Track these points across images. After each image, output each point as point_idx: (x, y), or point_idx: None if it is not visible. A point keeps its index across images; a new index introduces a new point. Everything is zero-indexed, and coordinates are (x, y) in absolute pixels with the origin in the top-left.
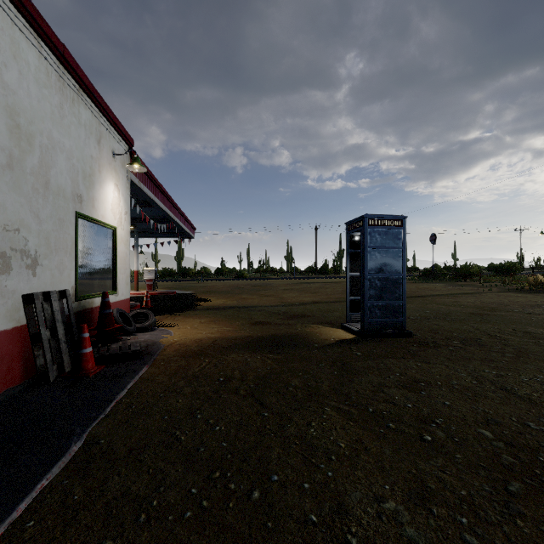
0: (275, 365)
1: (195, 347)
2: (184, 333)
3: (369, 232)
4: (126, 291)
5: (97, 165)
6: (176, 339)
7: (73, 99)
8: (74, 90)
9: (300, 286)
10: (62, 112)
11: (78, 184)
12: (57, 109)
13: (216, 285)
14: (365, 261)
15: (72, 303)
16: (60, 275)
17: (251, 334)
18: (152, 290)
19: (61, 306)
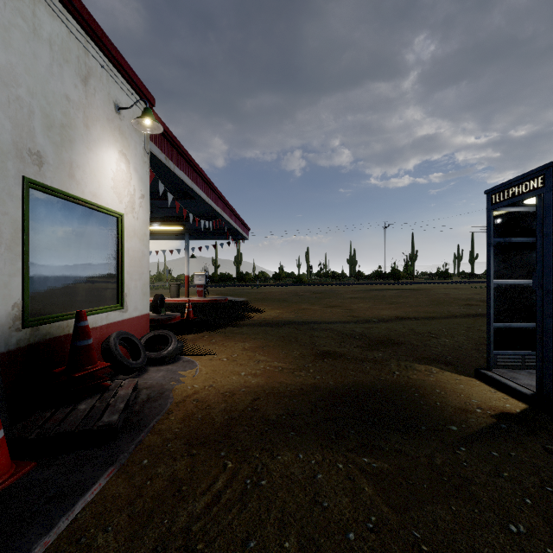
0: (386, 510)
1: (220, 412)
2: (213, 371)
3: None
4: (142, 305)
5: (80, 114)
6: (196, 386)
7: None
8: None
9: (371, 294)
10: None
11: (32, 134)
12: None
13: (272, 291)
14: None
15: (15, 331)
16: None
17: (316, 381)
18: (203, 296)
19: None
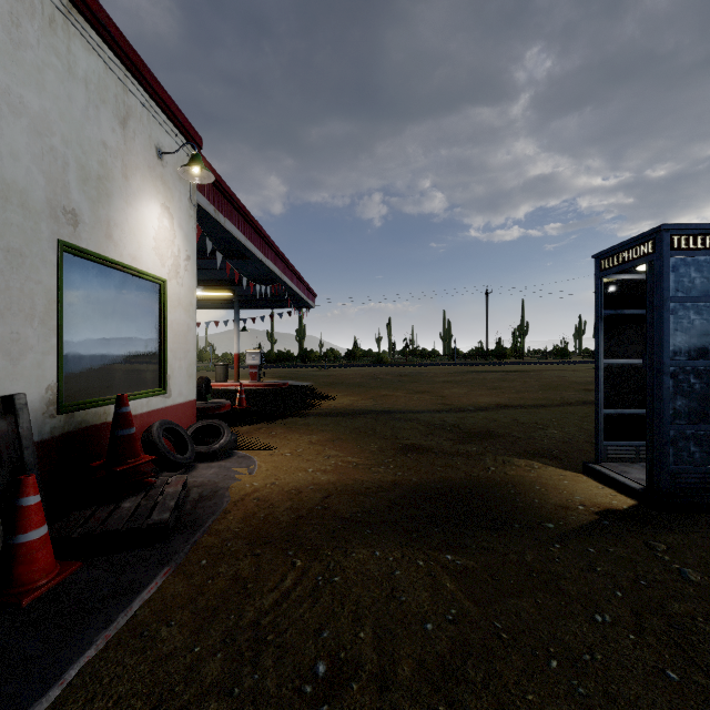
0: (468, 604)
1: (285, 511)
2: (275, 468)
3: (672, 265)
4: (188, 389)
5: (119, 163)
6: (256, 484)
7: (52, 19)
8: (53, 2)
9: (468, 377)
10: (17, 34)
11: (67, 189)
12: (1, 22)
13: (344, 373)
14: (664, 332)
15: (49, 417)
16: (12, 365)
17: (397, 477)
18: (257, 380)
19: (8, 428)
